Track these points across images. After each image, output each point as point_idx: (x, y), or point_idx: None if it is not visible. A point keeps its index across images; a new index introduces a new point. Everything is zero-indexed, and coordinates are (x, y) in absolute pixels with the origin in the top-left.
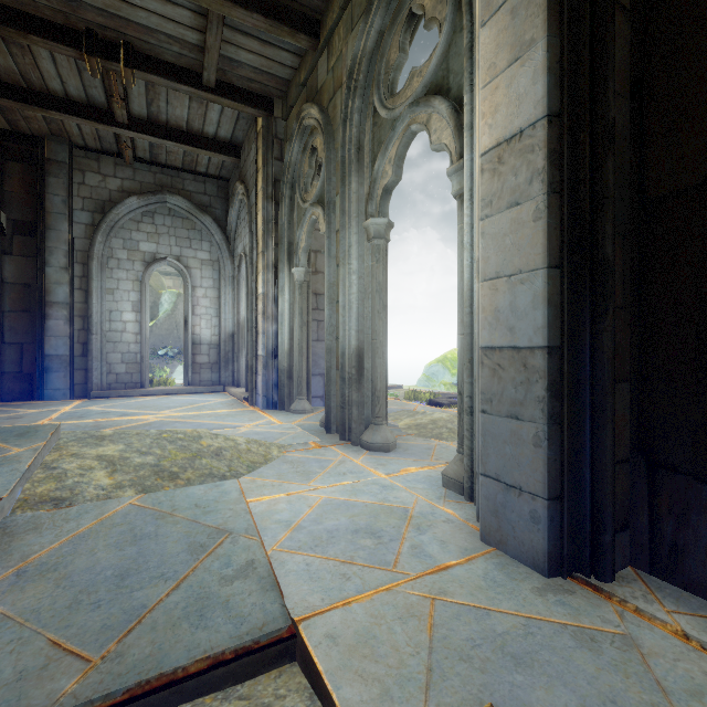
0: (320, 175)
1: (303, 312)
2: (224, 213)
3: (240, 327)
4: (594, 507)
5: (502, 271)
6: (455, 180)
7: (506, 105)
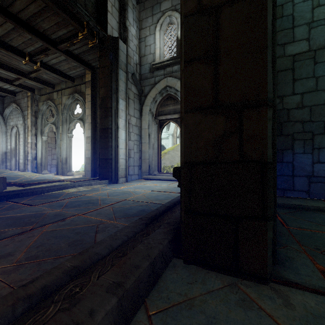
0: (54, 118)
1: (46, 148)
2: (2, 109)
3: (11, 150)
4: (95, 171)
5: (87, 149)
6: (84, 134)
7: (88, 133)
